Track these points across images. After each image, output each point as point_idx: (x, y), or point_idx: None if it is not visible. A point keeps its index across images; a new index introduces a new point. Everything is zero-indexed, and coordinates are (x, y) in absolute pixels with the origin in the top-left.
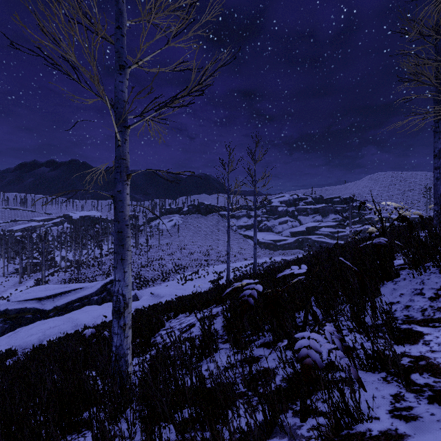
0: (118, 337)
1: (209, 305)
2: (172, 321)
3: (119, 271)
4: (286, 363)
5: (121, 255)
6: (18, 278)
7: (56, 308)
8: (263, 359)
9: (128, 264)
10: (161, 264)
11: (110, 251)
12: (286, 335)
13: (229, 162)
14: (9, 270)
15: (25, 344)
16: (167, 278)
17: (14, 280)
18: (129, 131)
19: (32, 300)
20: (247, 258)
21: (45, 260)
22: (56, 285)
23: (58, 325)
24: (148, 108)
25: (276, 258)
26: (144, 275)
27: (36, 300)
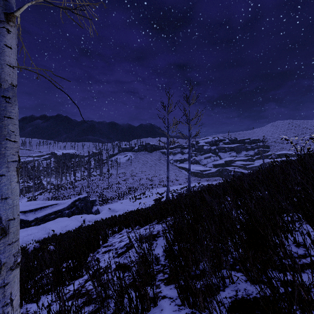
0: None
1: (150, 221)
2: (115, 236)
3: None
4: None
5: None
6: None
7: (37, 219)
8: None
9: (7, 162)
10: (118, 187)
11: (82, 178)
12: None
13: (168, 106)
14: None
15: None
16: (122, 197)
17: None
18: None
19: None
20: (181, 183)
21: (34, 184)
22: (38, 202)
23: (34, 233)
24: None
25: (203, 183)
26: (105, 195)
27: (22, 213)
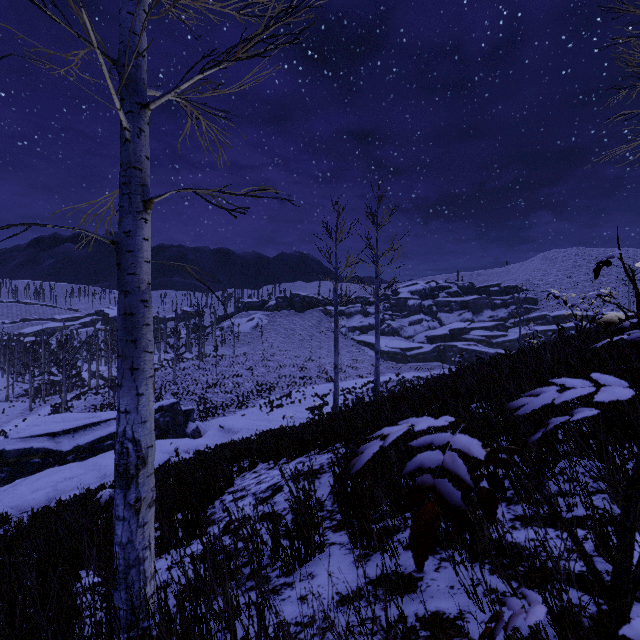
0: (124, 525)
1: (306, 450)
2: (246, 476)
3: (127, 393)
4: (483, 603)
5: (131, 362)
6: (28, 402)
7: (78, 448)
8: (425, 583)
9: (146, 378)
10: (236, 383)
11: (162, 364)
12: (539, 584)
13: (337, 228)
14: (16, 391)
15: (25, 505)
16: (245, 403)
17: (22, 405)
18: (148, 115)
19: (41, 436)
20: (362, 374)
21: (65, 377)
22: (78, 414)
23: (77, 475)
24: (194, 89)
25: (406, 374)
26: (211, 399)
27: (48, 437)
